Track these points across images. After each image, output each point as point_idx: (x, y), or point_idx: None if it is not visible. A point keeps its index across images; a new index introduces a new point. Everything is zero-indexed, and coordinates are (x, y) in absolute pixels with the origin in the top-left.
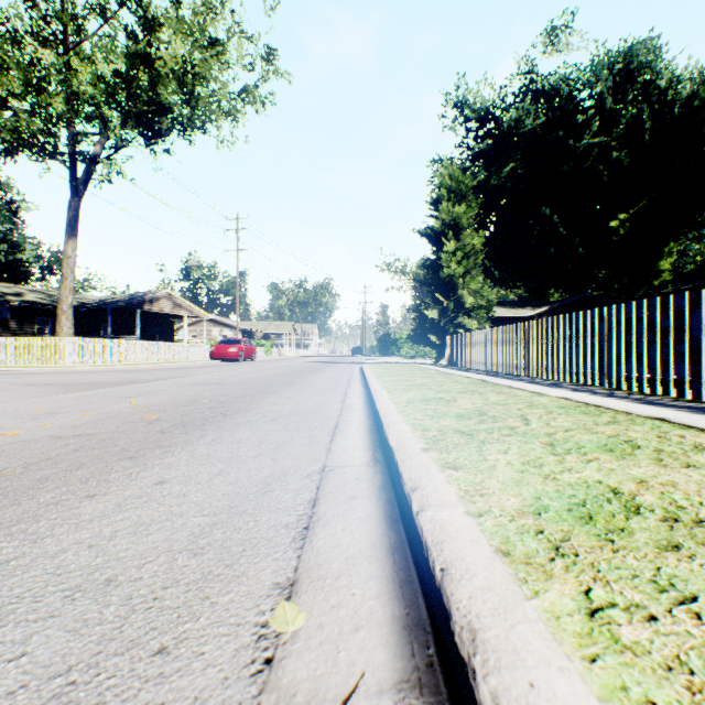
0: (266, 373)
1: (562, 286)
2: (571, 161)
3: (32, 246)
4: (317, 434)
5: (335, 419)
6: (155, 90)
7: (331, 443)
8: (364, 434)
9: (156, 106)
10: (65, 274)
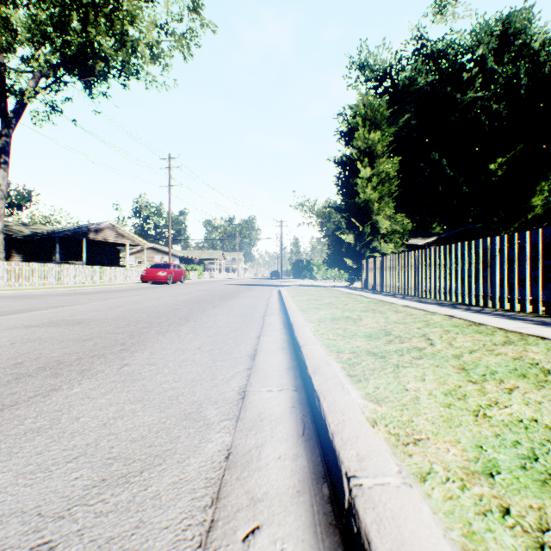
0: (171, 300)
1: (444, 221)
2: (456, 113)
3: None
4: None
5: None
6: (86, 31)
7: None
8: None
9: (90, 48)
10: None
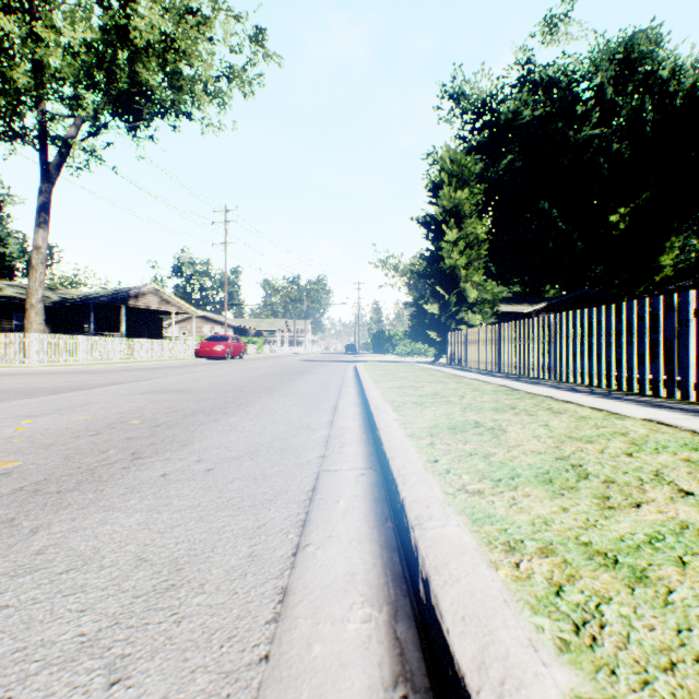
0: (246, 375)
1: (558, 283)
2: (570, 153)
3: (16, 240)
4: (272, 522)
5: (314, 467)
6: (135, 70)
7: (293, 563)
8: (364, 520)
9: (137, 87)
10: (35, 266)
